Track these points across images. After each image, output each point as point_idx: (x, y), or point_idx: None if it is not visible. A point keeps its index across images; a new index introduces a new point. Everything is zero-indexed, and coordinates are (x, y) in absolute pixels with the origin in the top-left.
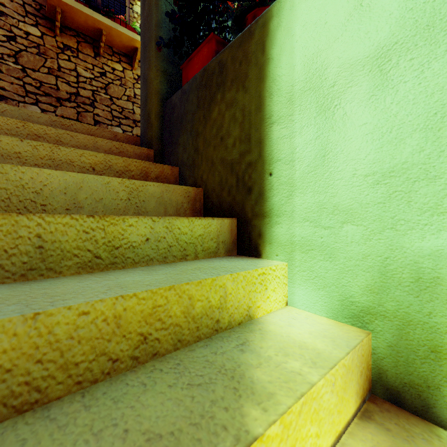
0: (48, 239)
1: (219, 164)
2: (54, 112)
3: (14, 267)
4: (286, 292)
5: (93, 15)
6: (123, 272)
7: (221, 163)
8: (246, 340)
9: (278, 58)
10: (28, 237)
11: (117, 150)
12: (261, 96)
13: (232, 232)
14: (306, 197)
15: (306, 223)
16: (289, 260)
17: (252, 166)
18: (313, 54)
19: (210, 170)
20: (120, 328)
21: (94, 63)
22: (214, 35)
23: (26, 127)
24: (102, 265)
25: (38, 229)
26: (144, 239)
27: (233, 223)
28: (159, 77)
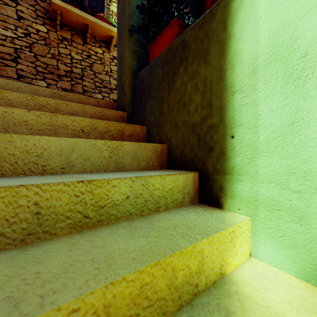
0: (44, 206)
1: (182, 125)
2: (56, 85)
3: (14, 233)
4: (250, 245)
5: (82, 14)
6: (109, 231)
7: (183, 125)
8: (227, 310)
9: (240, 34)
10: (27, 206)
11: (100, 114)
12: (222, 68)
13: (195, 183)
14: (271, 160)
15: (271, 184)
16: (252, 215)
17: (213, 129)
18: (280, 27)
19: (174, 129)
20: (110, 316)
21: (83, 49)
22: (176, 20)
23: (34, 99)
24: (90, 223)
25: (35, 197)
26: (125, 197)
27: (196, 176)
28: (131, 57)
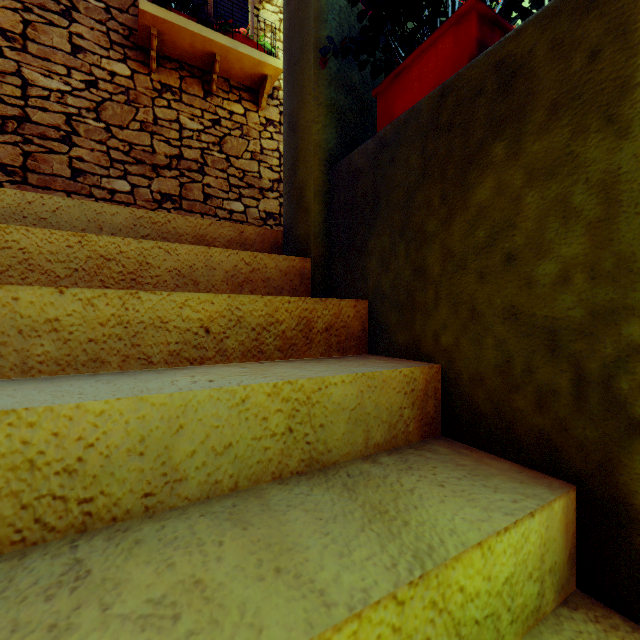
0: None
1: (500, 320)
2: (149, 187)
3: None
4: None
5: (203, 32)
6: None
7: (505, 320)
8: None
9: None
10: None
11: (247, 267)
12: None
13: (568, 529)
14: None
15: None
16: None
17: None
18: None
19: (466, 327)
20: None
21: (204, 107)
22: (475, 3)
23: (85, 243)
24: None
25: None
26: None
27: (569, 504)
28: (322, 118)
